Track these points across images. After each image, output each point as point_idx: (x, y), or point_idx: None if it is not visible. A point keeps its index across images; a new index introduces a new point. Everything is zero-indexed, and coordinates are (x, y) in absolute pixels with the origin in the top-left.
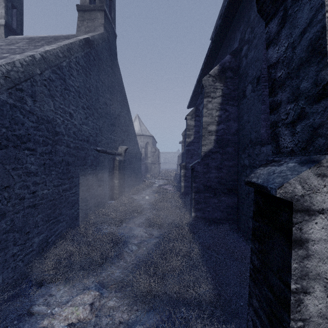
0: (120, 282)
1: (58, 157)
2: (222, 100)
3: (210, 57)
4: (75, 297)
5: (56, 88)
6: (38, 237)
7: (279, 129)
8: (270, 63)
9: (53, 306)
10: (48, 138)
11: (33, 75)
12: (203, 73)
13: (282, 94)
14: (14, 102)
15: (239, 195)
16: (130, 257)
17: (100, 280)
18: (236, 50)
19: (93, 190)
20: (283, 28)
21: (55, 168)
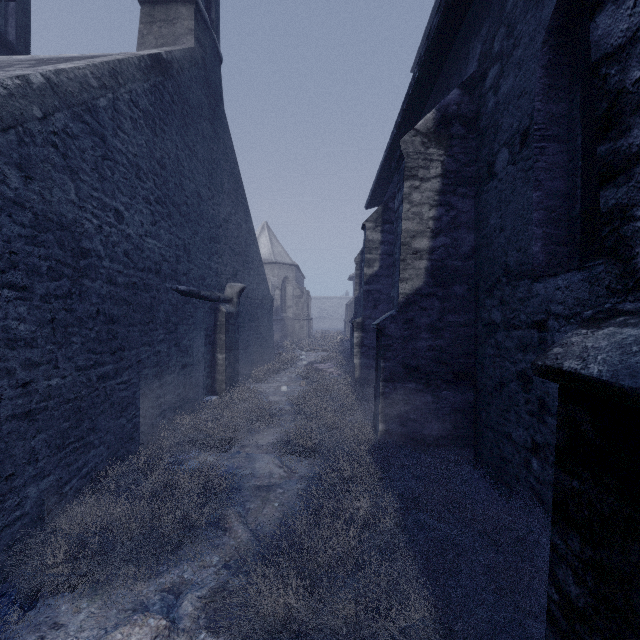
0: (220, 590)
1: (88, 304)
2: (442, 184)
3: (414, 98)
4: (110, 632)
5: (83, 155)
6: (36, 483)
7: (636, 226)
8: (603, 50)
9: None
10: (62, 262)
11: (23, 119)
12: (400, 133)
13: None
14: None
15: (479, 387)
16: (244, 524)
17: (175, 583)
18: (471, 78)
19: (169, 376)
20: None
21: (79, 329)
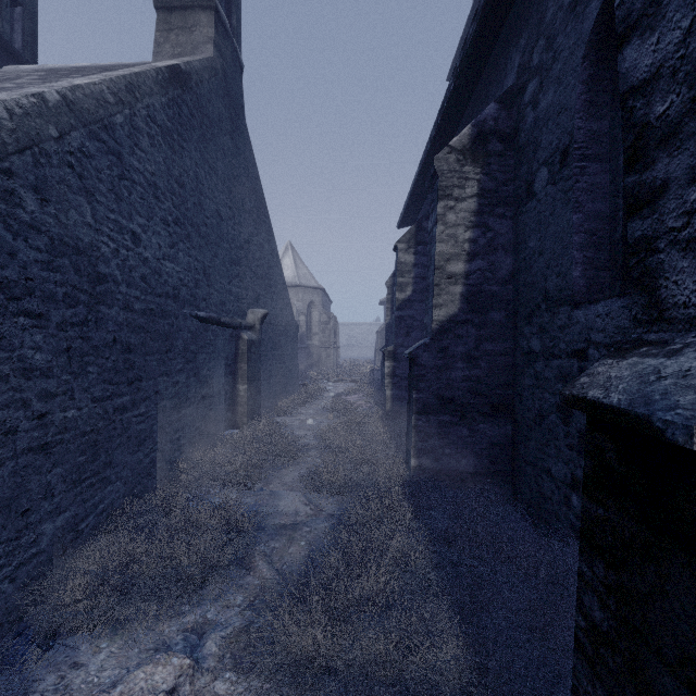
0: (245, 630)
1: (104, 332)
2: (478, 204)
3: (449, 111)
4: (133, 671)
5: (99, 175)
6: (52, 520)
7: (660, 258)
8: (630, 83)
9: None
10: (78, 288)
11: (39, 139)
12: (434, 148)
13: (670, 161)
14: None
15: (518, 419)
16: (269, 564)
17: (198, 623)
18: (509, 92)
19: (188, 408)
20: None
21: (95, 358)
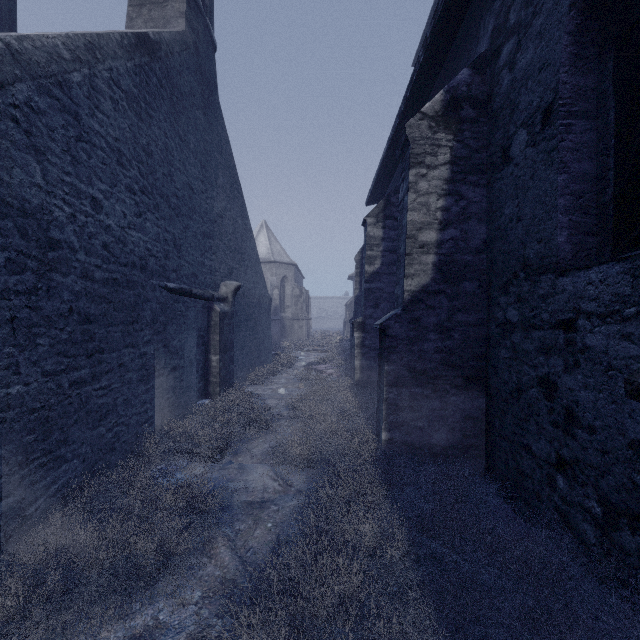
0: (199, 638)
1: (58, 302)
2: (451, 172)
3: (418, 85)
4: None
5: (51, 133)
6: None
7: None
8: None
9: None
10: (25, 253)
11: None
12: (402, 123)
13: None
14: None
15: (492, 392)
16: (233, 550)
17: (147, 627)
18: (483, 57)
19: (157, 380)
20: None
21: (47, 329)
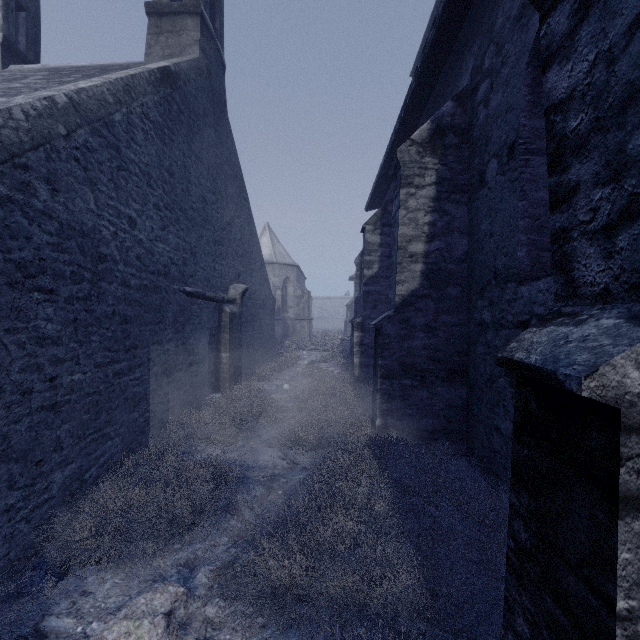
0: (230, 565)
1: (105, 306)
2: (436, 191)
3: (412, 106)
4: (134, 598)
5: (101, 167)
6: (61, 470)
7: (574, 245)
8: (551, 101)
9: (89, 618)
10: (83, 267)
11: (50, 137)
12: (398, 139)
13: (580, 167)
14: (10, 192)
15: (472, 383)
16: (251, 509)
17: (189, 559)
18: (464, 91)
19: (177, 374)
20: (585, 22)
21: (97, 328)
